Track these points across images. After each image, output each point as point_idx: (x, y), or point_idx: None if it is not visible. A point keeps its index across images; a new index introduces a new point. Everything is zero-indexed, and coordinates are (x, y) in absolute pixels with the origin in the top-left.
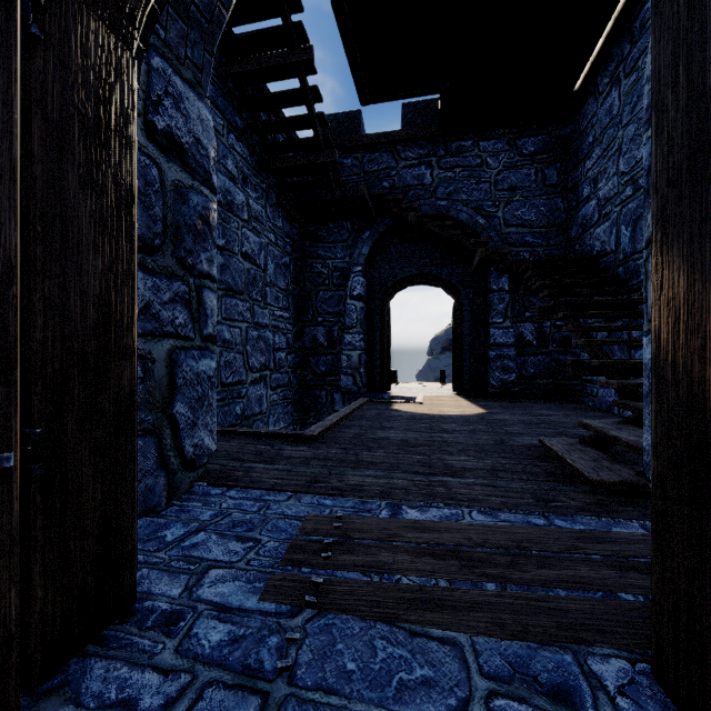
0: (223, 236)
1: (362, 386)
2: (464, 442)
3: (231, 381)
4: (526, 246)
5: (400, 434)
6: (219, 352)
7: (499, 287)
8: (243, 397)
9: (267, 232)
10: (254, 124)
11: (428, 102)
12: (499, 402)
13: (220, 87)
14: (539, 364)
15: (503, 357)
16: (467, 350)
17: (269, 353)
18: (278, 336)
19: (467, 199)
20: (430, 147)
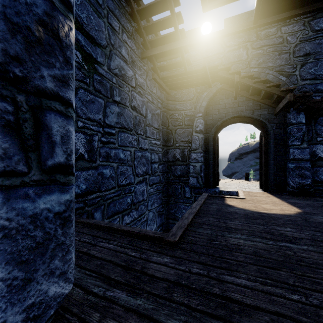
0: (119, 95)
1: (202, 183)
2: None
3: (124, 183)
4: (317, 92)
5: (248, 241)
6: (116, 166)
7: (297, 121)
8: (132, 192)
9: (147, 95)
10: (138, 28)
11: (241, 15)
12: (302, 200)
13: (117, 3)
14: None
15: (301, 168)
16: (271, 163)
17: (148, 165)
18: (153, 155)
19: (272, 65)
20: (246, 36)
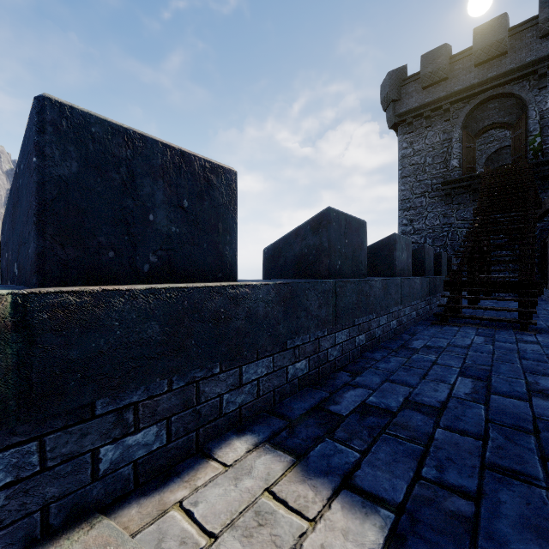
0: None
1: None
2: None
3: None
4: None
5: None
6: None
7: None
8: None
9: None
10: None
11: None
12: None
13: None
14: None
15: None
16: None
17: None
18: None
19: None
20: None
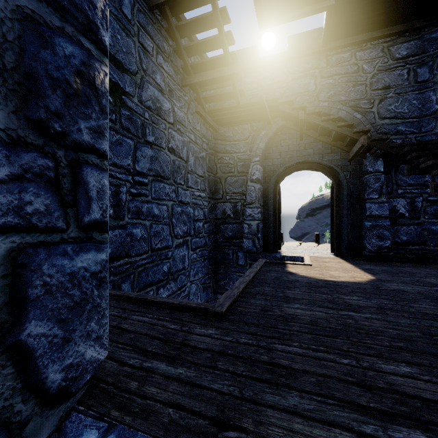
0: (153, 134)
1: (259, 247)
2: (385, 331)
3: (159, 247)
4: (398, 134)
5: (307, 311)
6: (149, 225)
7: (375, 169)
8: (170, 258)
9: (188, 133)
10: (178, 48)
11: (308, 33)
12: (379, 266)
13: (150, 17)
14: (411, 233)
15: (379, 226)
16: (344, 220)
17: (190, 223)
18: (197, 210)
19: (345, 99)
20: (314, 61)
